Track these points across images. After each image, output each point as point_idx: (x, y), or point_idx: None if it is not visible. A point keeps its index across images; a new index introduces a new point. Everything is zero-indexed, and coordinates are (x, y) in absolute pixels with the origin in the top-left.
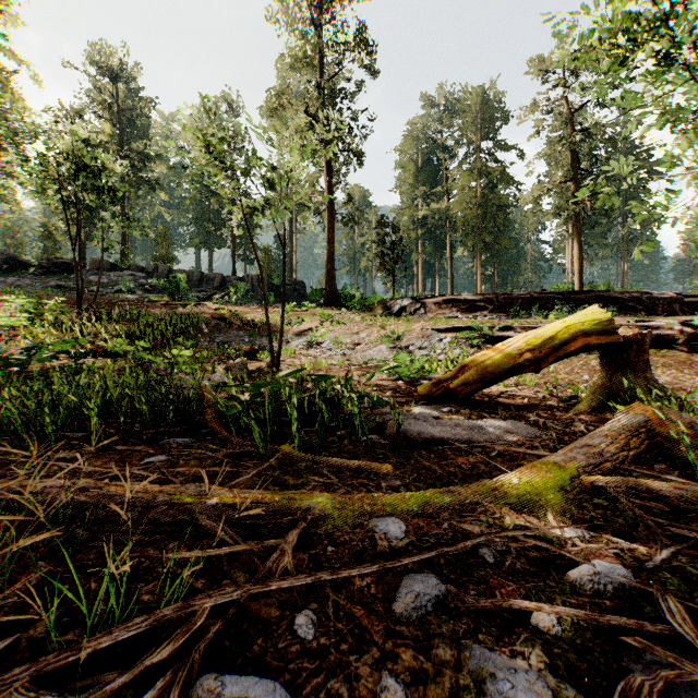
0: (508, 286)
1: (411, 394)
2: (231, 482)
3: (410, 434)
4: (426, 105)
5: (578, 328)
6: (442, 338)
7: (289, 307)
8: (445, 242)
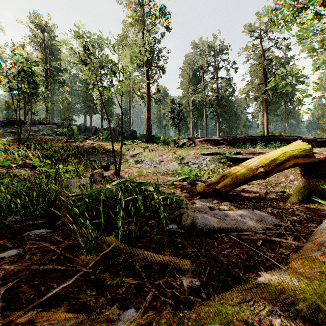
0: (232, 133)
1: (192, 190)
2: (50, 292)
3: (198, 225)
4: (194, 47)
5: (291, 154)
6: (205, 158)
7: (128, 142)
8: (203, 112)
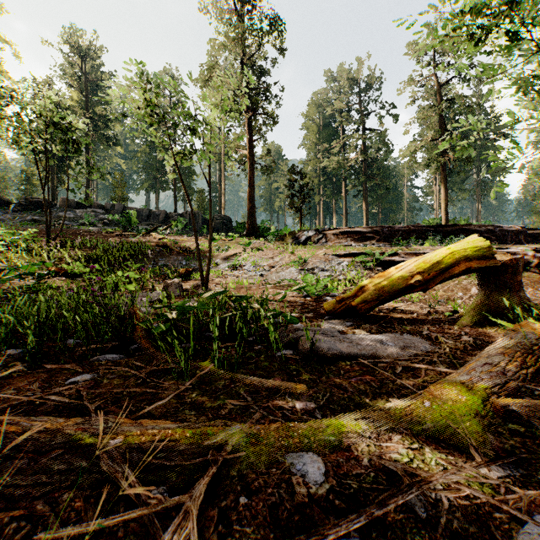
0: (389, 221)
1: (318, 309)
2: (146, 408)
3: (321, 350)
4: (326, 80)
5: (461, 254)
6: (340, 262)
7: (218, 237)
8: (341, 187)
